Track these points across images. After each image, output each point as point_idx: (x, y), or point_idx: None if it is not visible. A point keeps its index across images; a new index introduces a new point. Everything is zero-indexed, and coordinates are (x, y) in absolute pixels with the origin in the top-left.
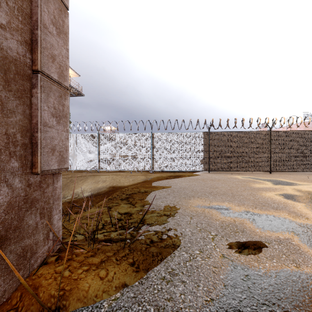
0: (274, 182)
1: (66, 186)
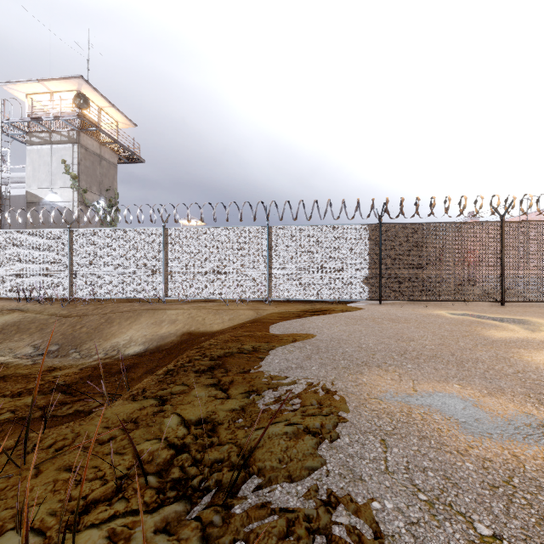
0: (524, 324)
1: (97, 332)
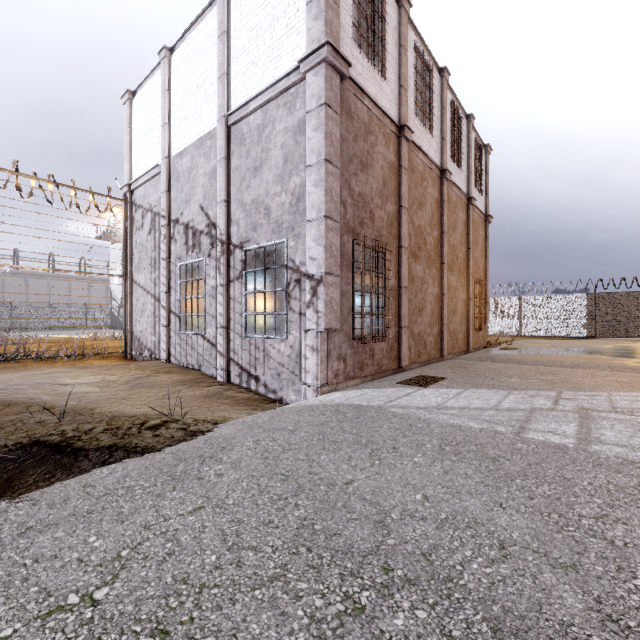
0: None
1: None
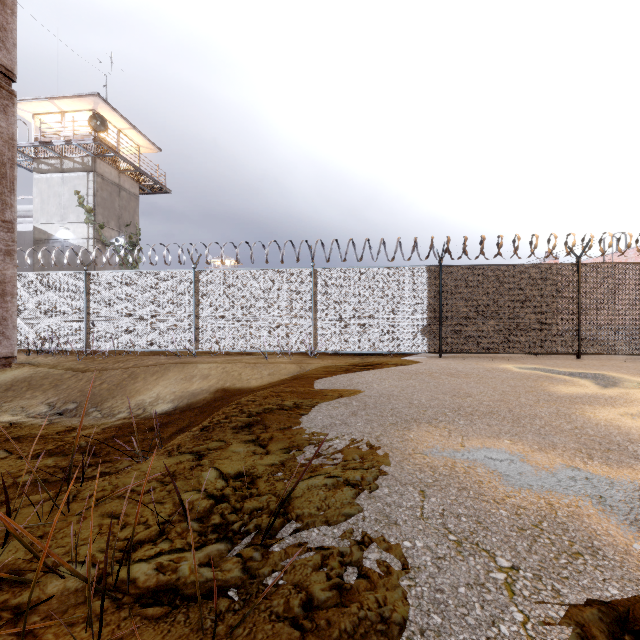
0: (597, 379)
1: (119, 389)
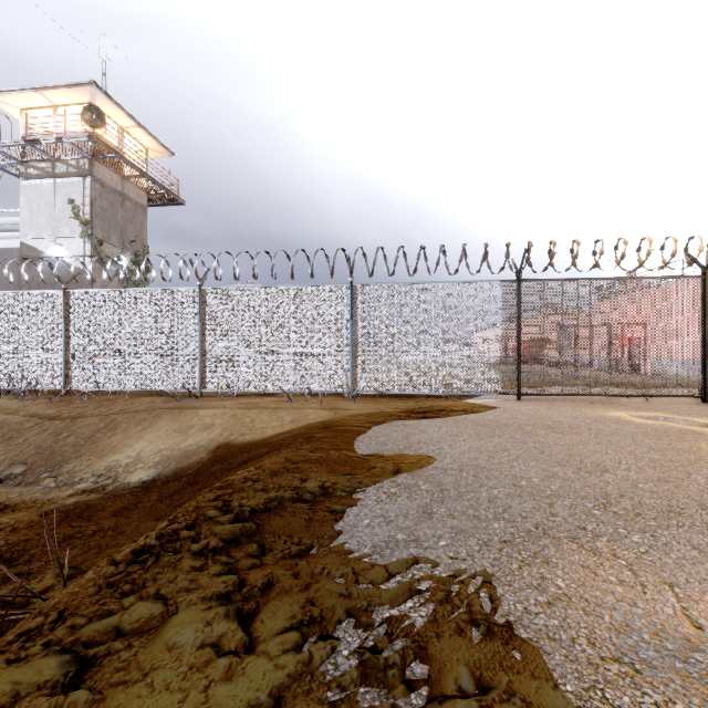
0: None
1: (89, 444)
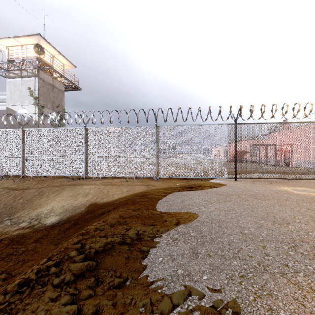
0: None
1: (29, 203)
